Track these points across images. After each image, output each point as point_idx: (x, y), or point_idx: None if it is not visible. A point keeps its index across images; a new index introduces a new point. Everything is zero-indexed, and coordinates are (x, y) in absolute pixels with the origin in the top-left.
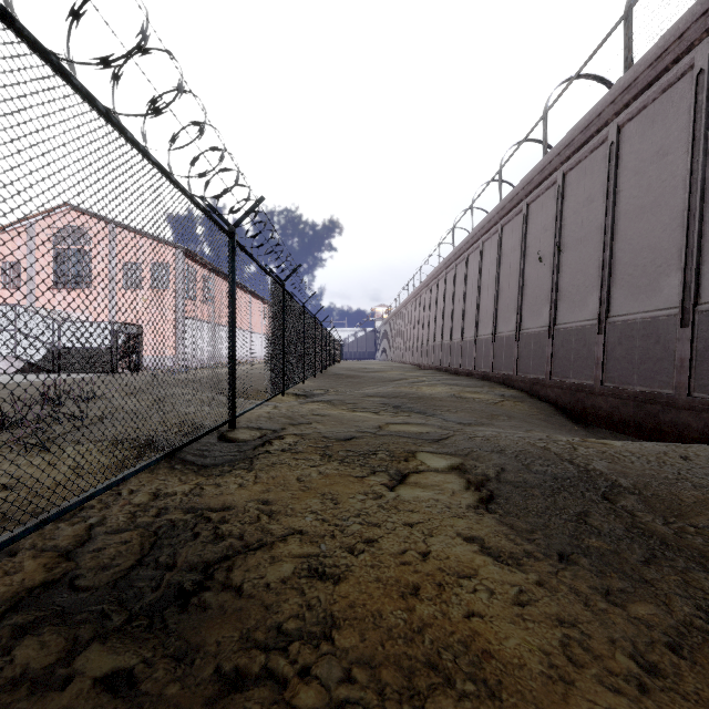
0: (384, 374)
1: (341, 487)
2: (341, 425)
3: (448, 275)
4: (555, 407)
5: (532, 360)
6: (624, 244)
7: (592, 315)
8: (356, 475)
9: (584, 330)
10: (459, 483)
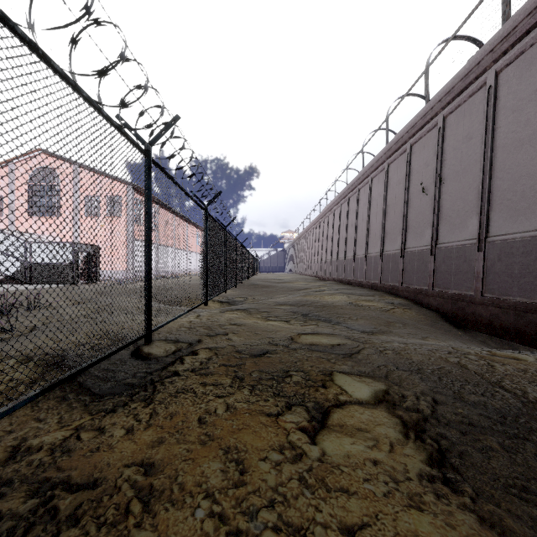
0: (292, 285)
1: (251, 438)
2: (255, 337)
3: (342, 205)
4: (437, 313)
5: (416, 274)
6: (502, 173)
7: (471, 235)
8: (269, 413)
9: (464, 248)
10: (393, 427)
